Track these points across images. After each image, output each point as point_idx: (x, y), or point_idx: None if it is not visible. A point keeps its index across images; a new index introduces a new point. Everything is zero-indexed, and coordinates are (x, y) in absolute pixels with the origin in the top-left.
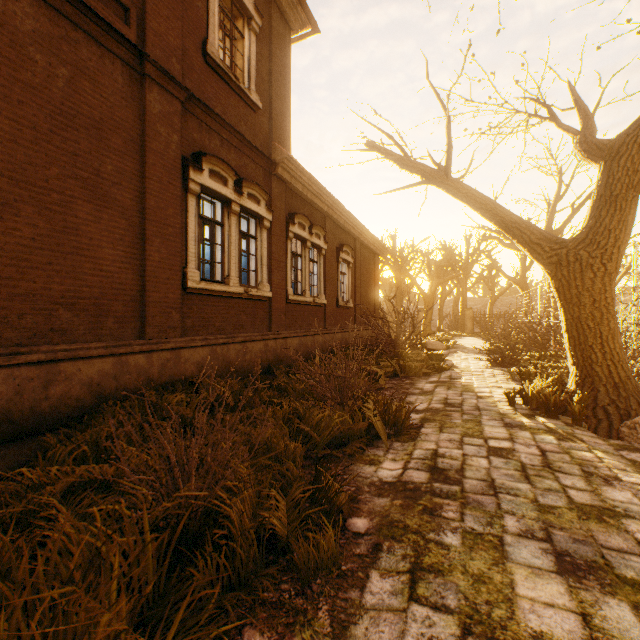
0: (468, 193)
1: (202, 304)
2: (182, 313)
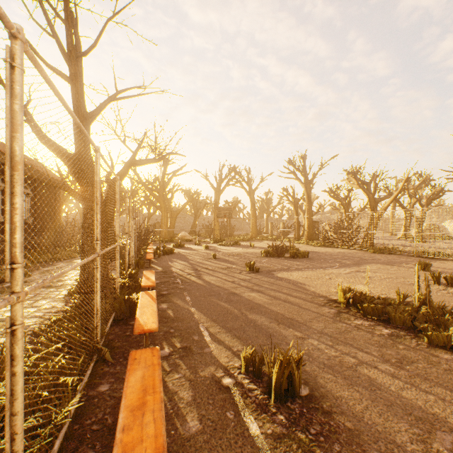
0: (63, 187)
1: None
2: None
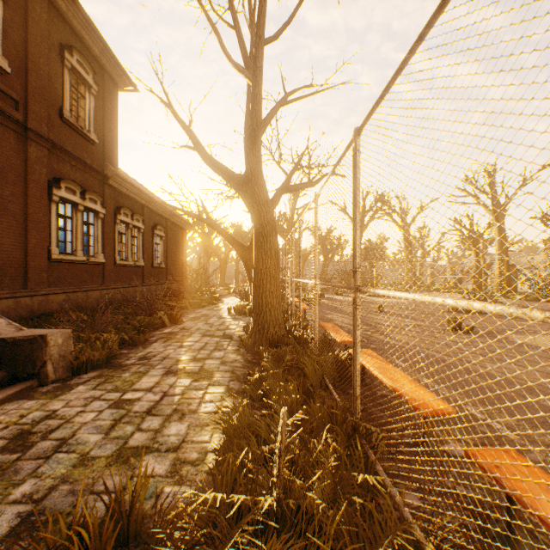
0: (210, 223)
1: (60, 268)
2: (48, 274)
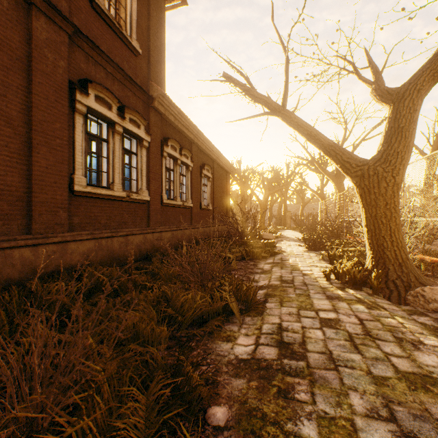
0: (298, 122)
1: (89, 205)
2: (70, 212)
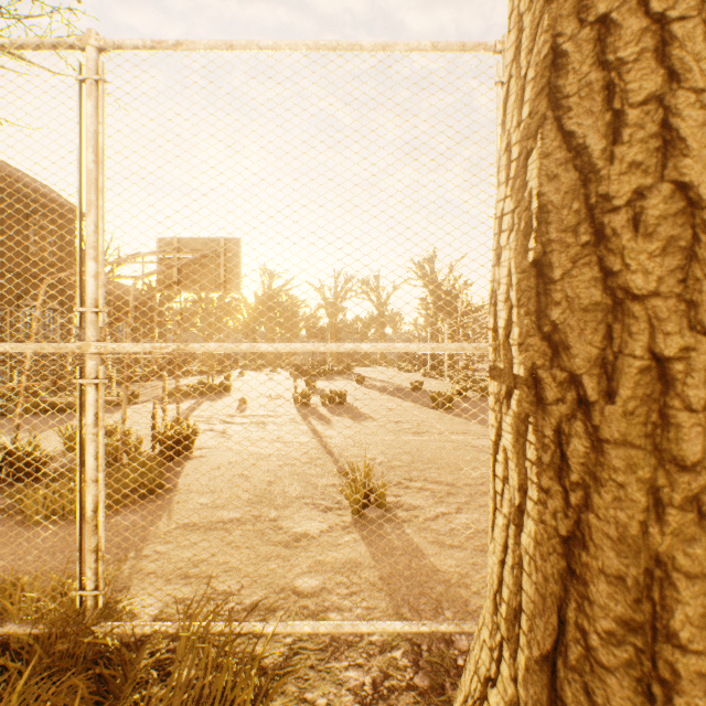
0: None
1: None
2: None
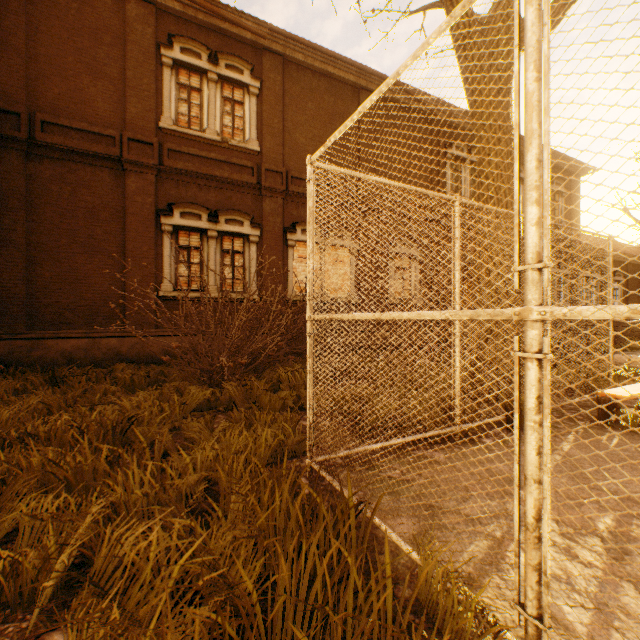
0: None
1: None
2: None
